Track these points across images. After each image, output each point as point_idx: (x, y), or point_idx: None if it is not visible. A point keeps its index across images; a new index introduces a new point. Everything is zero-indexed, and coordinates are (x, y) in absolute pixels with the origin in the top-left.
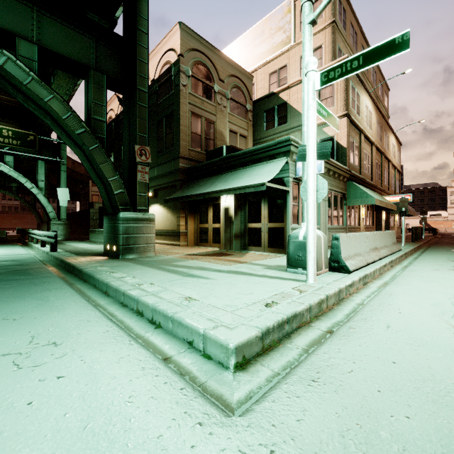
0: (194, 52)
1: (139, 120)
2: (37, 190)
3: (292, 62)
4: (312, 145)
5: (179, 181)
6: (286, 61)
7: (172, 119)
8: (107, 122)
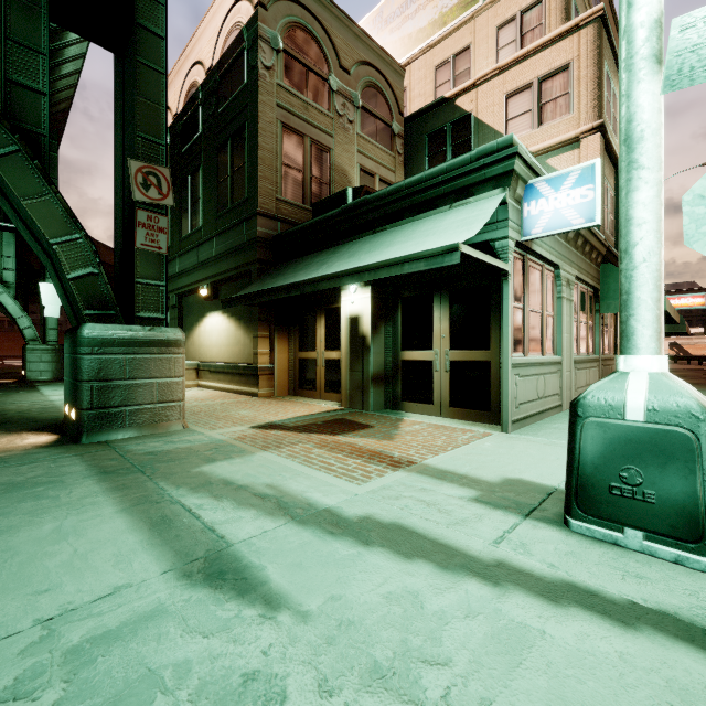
0: (288, 2)
1: (142, 101)
2: (0, 287)
3: (481, 40)
4: None
5: (257, 264)
6: (469, 38)
7: (244, 138)
8: None
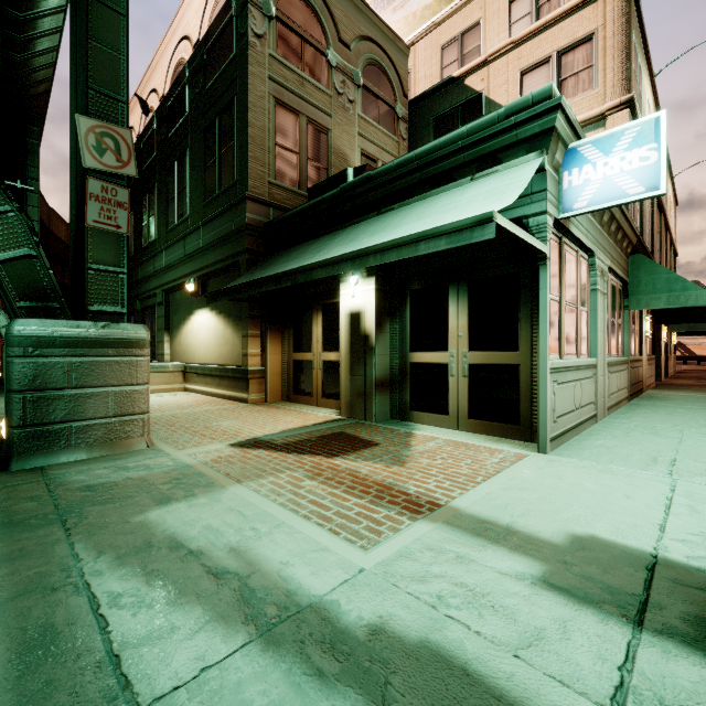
0: None
1: (96, 46)
2: None
3: (492, 14)
4: None
5: (246, 254)
6: (479, 14)
7: (233, 115)
8: None
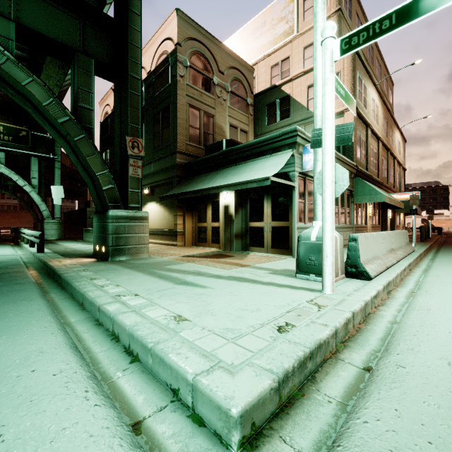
0: (192, 41)
1: (131, 109)
2: (30, 188)
3: (295, 54)
4: (330, 127)
5: (176, 178)
6: (289, 52)
7: (169, 112)
8: (103, 118)
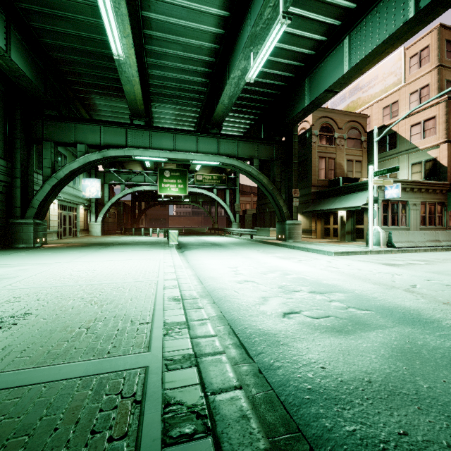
0: (320, 119)
1: (294, 177)
2: (226, 206)
3: (402, 98)
4: (370, 198)
5: (311, 200)
6: (397, 98)
7: (306, 163)
8: None
